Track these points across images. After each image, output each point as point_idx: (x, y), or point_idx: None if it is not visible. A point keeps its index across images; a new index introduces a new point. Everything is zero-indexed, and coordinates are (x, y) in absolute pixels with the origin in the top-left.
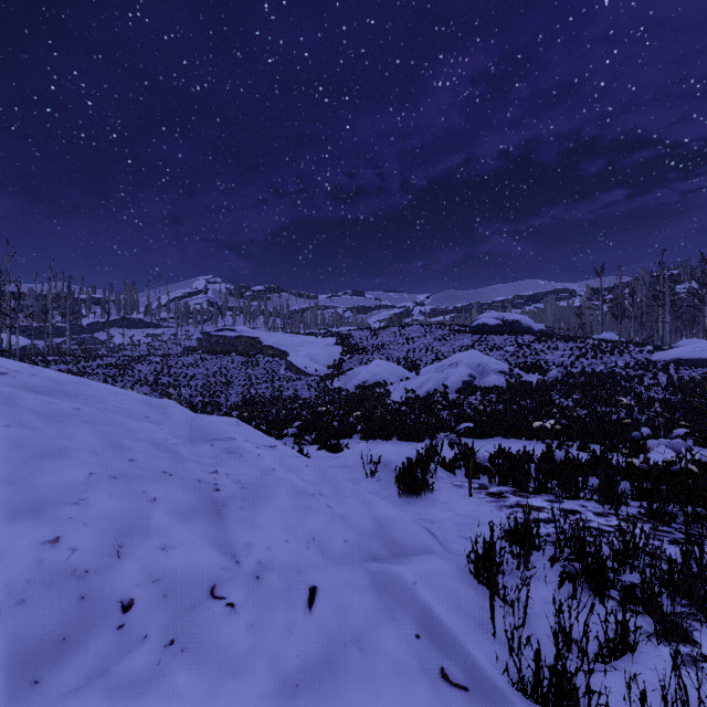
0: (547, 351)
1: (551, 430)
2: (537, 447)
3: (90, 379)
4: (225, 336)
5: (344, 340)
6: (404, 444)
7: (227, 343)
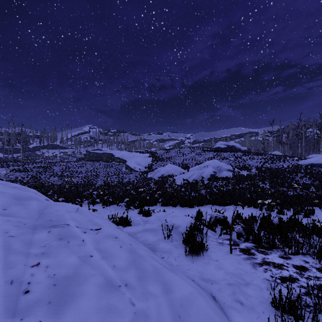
0: (249, 160)
1: (269, 205)
2: (255, 211)
3: (28, 173)
4: (97, 152)
5: (153, 155)
6: (184, 209)
7: (97, 156)
